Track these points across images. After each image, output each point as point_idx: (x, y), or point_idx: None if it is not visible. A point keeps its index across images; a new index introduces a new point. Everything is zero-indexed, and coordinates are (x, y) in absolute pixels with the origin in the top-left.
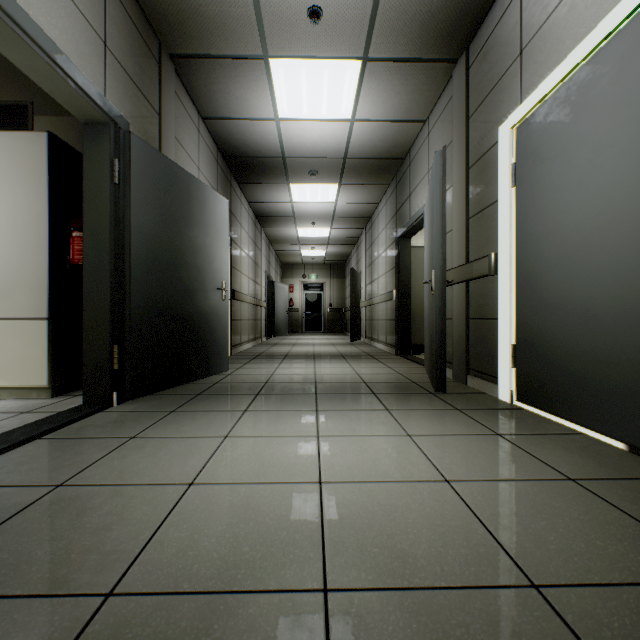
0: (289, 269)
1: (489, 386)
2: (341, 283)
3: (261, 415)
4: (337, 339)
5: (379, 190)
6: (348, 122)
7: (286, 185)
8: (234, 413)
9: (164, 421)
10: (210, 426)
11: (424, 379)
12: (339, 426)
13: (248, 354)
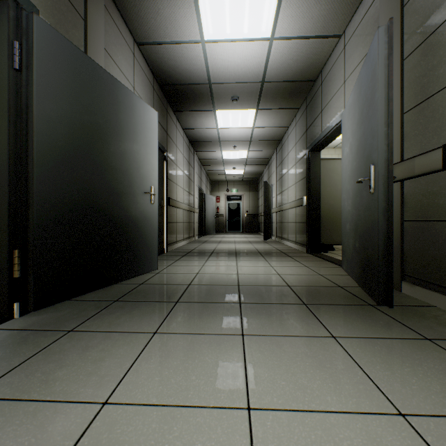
0: (216, 185)
1: (442, 299)
2: (255, 195)
3: (171, 343)
4: (253, 237)
5: (290, 114)
6: (267, 41)
7: (212, 112)
8: (139, 338)
9: (45, 353)
10: (96, 369)
11: (349, 282)
12: (278, 377)
13: (181, 251)
